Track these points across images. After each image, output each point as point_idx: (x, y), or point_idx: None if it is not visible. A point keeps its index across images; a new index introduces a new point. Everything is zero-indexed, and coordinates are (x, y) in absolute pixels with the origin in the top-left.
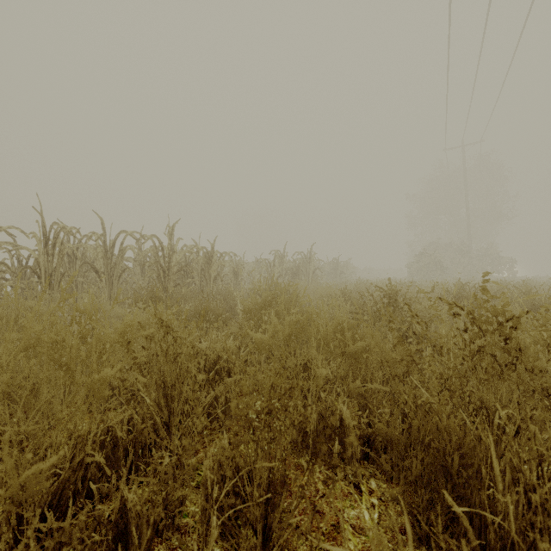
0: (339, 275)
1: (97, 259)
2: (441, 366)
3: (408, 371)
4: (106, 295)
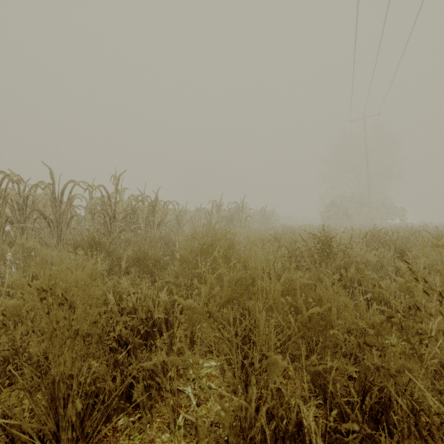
0: (266, 221)
1: (46, 207)
2: (379, 313)
3: (383, 346)
4: (54, 240)
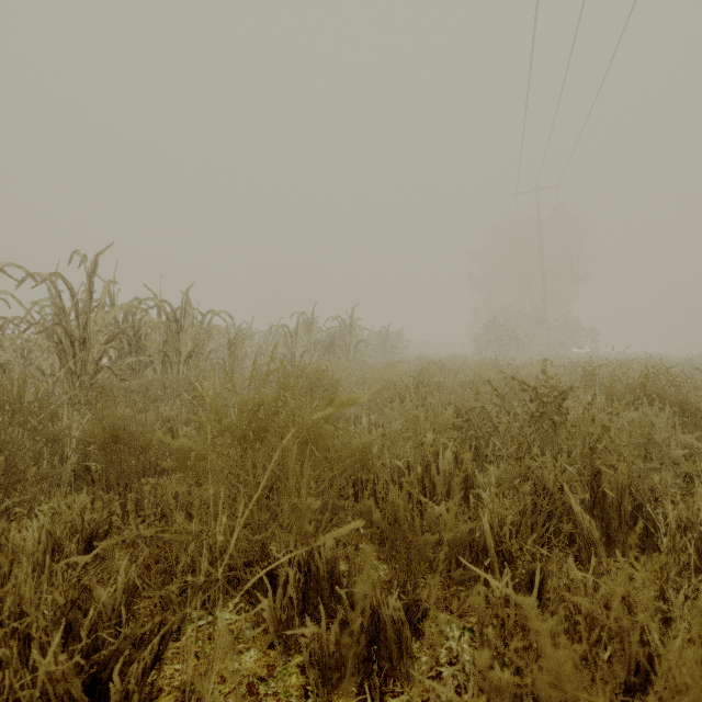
0: (390, 350)
1: None
2: None
3: None
4: None
